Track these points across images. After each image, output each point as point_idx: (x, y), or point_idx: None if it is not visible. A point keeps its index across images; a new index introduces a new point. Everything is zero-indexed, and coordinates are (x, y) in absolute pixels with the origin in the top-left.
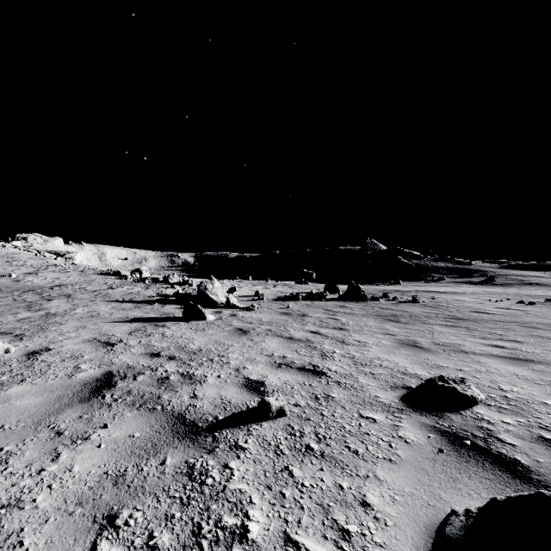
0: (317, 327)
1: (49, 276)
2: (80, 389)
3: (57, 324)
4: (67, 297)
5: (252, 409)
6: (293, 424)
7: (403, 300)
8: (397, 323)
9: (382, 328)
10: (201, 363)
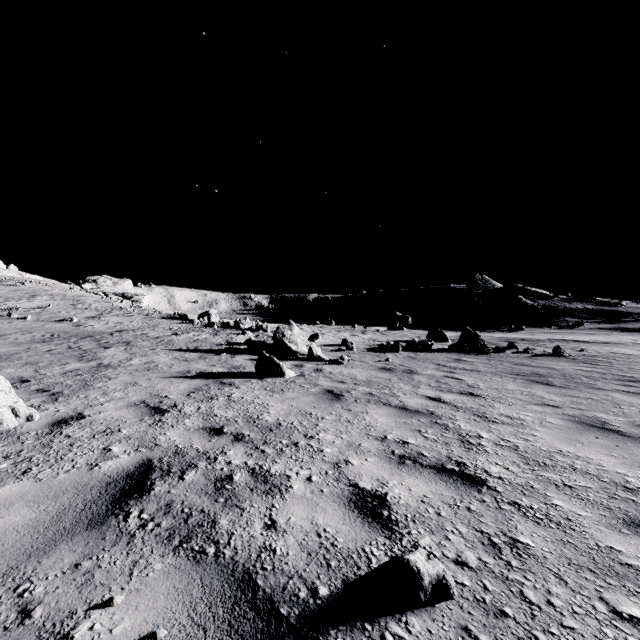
0: (435, 391)
1: (111, 321)
2: (97, 495)
3: (105, 378)
4: (126, 344)
5: (378, 568)
6: (474, 629)
7: (538, 352)
8: (550, 386)
9: (532, 394)
10: (281, 450)
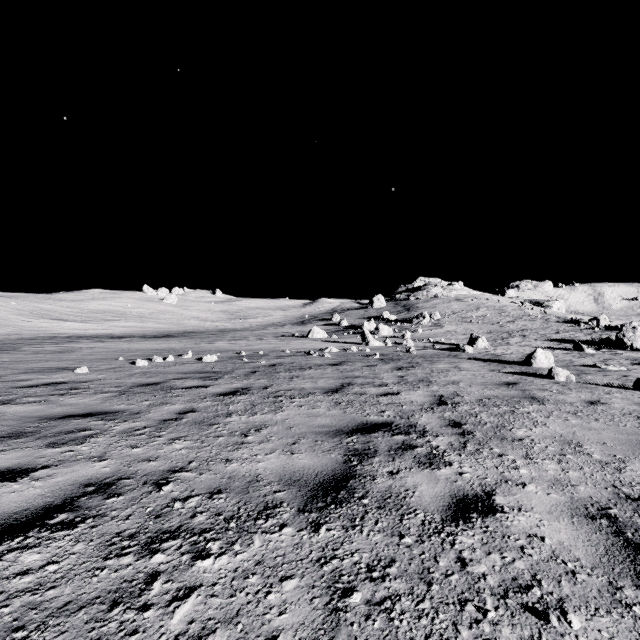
0: None
1: (520, 324)
2: (502, 353)
3: (509, 345)
4: (523, 337)
5: None
6: None
7: None
8: None
9: None
10: None
